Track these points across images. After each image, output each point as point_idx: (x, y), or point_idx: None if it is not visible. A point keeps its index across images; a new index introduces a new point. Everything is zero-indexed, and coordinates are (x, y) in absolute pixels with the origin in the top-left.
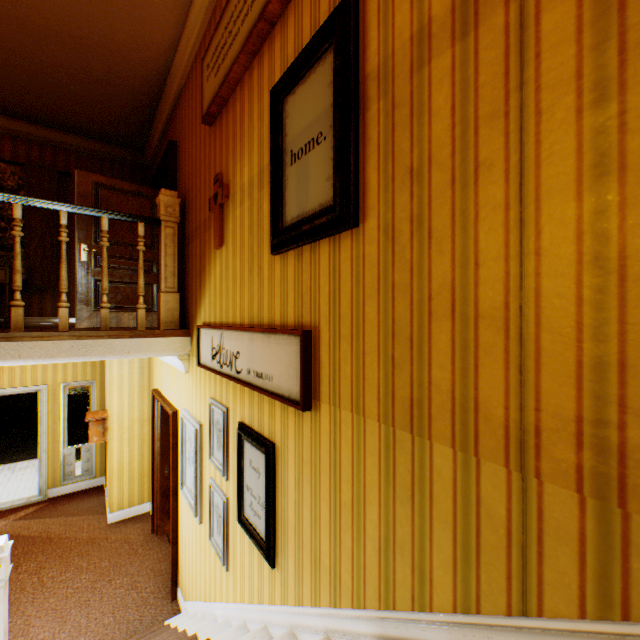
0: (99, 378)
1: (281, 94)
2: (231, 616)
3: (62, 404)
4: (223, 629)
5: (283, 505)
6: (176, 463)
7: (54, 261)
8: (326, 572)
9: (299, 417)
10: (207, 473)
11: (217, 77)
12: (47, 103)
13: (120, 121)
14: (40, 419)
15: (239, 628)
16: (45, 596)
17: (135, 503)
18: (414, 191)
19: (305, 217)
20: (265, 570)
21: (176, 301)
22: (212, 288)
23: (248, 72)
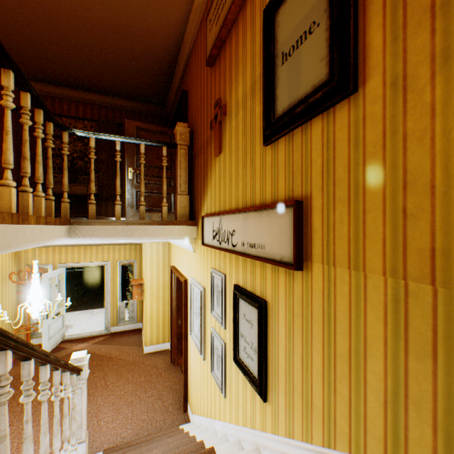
0: (138, 258)
1: (272, 9)
2: (227, 433)
3: (118, 274)
4: (222, 441)
5: (273, 351)
6: (186, 316)
7: (113, 181)
8: (318, 414)
9: (289, 277)
10: (209, 323)
11: (217, 25)
12: (109, 79)
13: (151, 85)
14: (106, 282)
15: (235, 444)
16: (108, 394)
17: (160, 342)
18: (436, 26)
19: (297, 102)
20: (257, 402)
21: (187, 201)
22: (212, 187)
23: (242, 11)
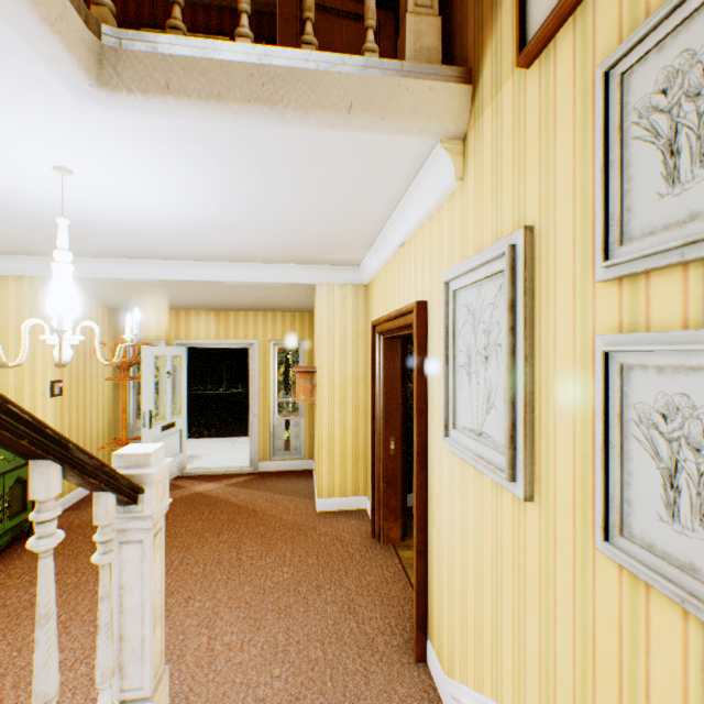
0: (307, 338)
1: None
2: None
3: (271, 365)
4: None
5: None
6: (422, 401)
7: None
8: None
9: None
10: (560, 347)
11: None
12: None
13: None
14: (251, 379)
15: None
16: (239, 580)
17: (347, 493)
18: None
19: None
20: None
21: (434, 35)
22: None
23: None
